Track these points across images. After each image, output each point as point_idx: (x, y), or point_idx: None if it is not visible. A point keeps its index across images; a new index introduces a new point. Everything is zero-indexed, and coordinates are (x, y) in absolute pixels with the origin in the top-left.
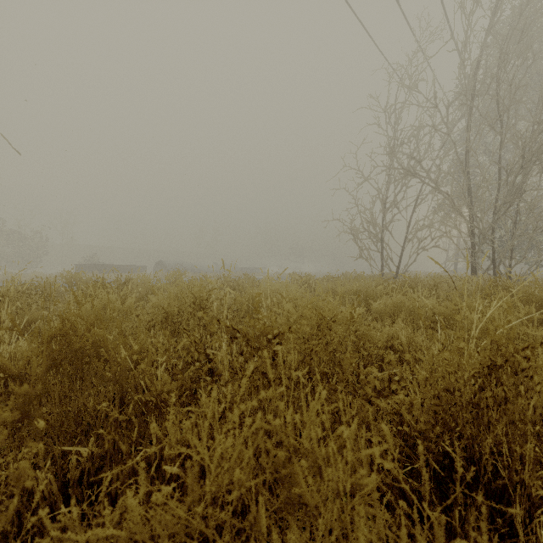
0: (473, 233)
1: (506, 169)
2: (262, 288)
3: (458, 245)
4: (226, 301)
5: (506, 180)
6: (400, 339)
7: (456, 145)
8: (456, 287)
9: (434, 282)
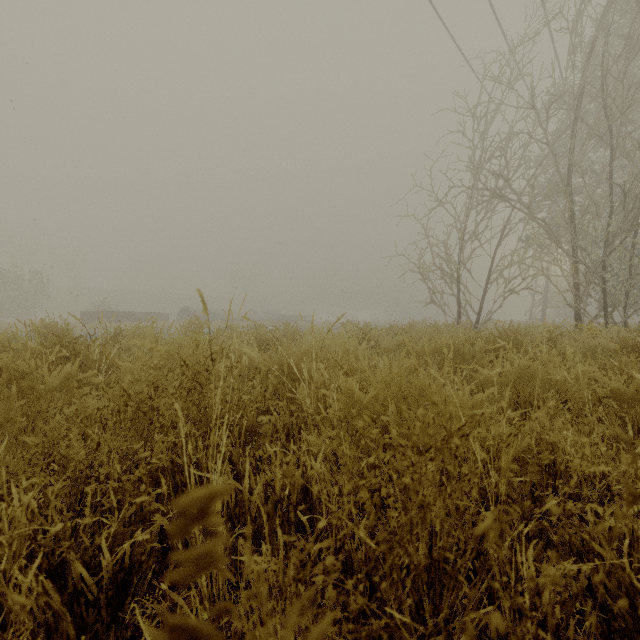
0: (577, 271)
1: (624, 187)
2: (306, 343)
3: (547, 288)
4: (238, 372)
5: (623, 201)
6: (561, 448)
7: (555, 158)
8: (582, 342)
9: (549, 335)
